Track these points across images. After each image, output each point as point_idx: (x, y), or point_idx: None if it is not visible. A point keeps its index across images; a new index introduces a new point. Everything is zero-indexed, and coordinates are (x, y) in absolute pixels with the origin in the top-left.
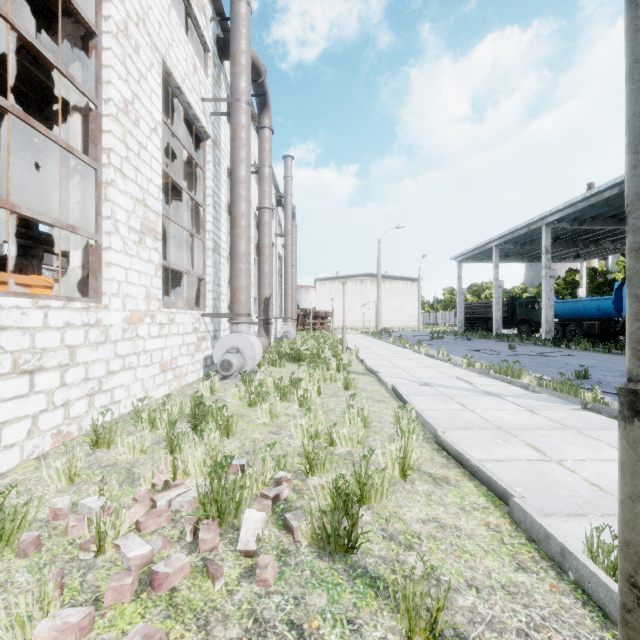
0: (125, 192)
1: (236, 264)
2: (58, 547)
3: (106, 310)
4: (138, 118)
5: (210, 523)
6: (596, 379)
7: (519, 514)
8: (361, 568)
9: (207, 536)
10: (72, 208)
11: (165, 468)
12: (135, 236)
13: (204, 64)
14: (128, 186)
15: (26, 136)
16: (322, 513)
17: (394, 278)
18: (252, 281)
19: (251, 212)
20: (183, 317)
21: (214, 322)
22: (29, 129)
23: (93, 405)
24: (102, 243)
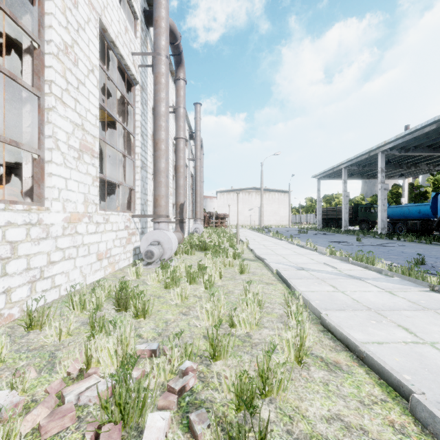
0: (65, 117)
1: (158, 178)
2: None
3: (47, 212)
4: (77, 59)
5: (112, 428)
6: (430, 264)
7: (425, 415)
8: None
9: None
10: (24, 131)
11: (81, 355)
12: (74, 153)
13: (134, 28)
14: (68, 113)
15: (8, 87)
16: (227, 425)
17: (272, 191)
18: (171, 192)
19: (170, 142)
20: (116, 218)
21: (142, 221)
22: None
23: (35, 290)
24: (45, 157)
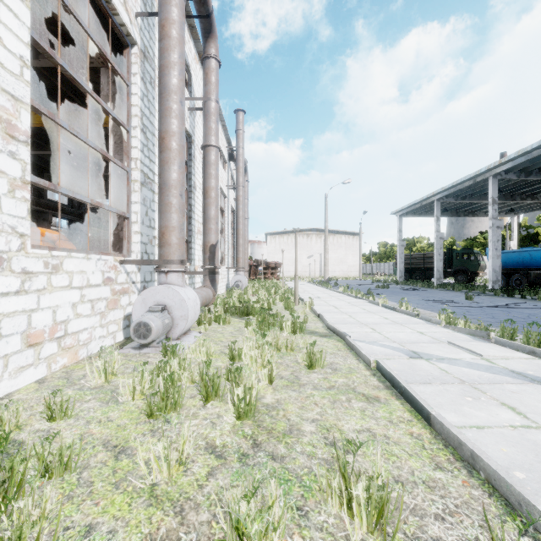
0: None
1: (164, 197)
2: None
3: None
4: None
5: None
6: None
7: None
8: None
9: None
10: None
11: None
12: None
13: None
14: None
15: None
16: None
17: (337, 232)
18: (200, 229)
19: (198, 156)
20: (82, 263)
21: (143, 271)
22: None
23: None
24: None
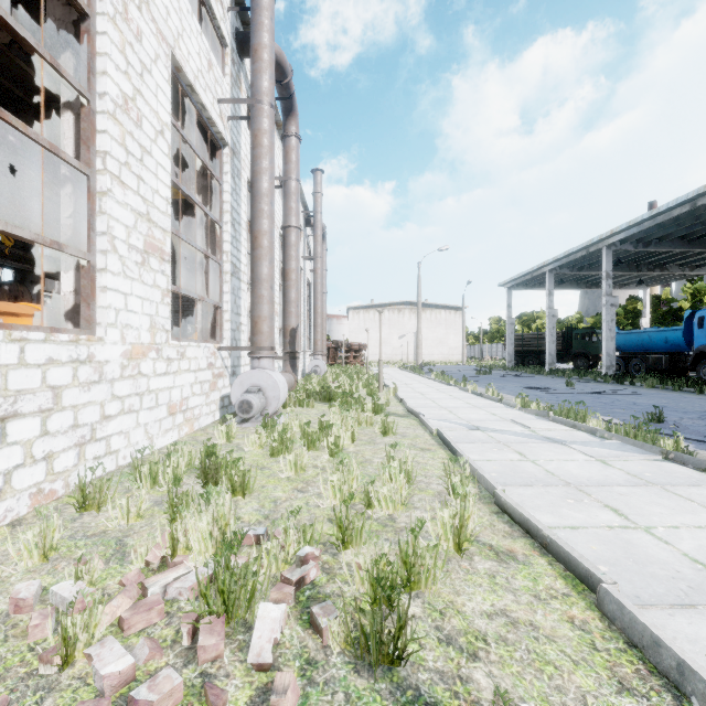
0: (124, 204)
1: (257, 290)
2: (14, 655)
3: (100, 343)
4: (141, 118)
5: (214, 621)
6: (671, 422)
7: (612, 607)
8: (412, 689)
9: (208, 641)
10: (63, 223)
11: (163, 540)
12: (137, 256)
13: (221, 61)
14: (128, 197)
15: (22, 146)
16: (359, 611)
17: (435, 307)
18: (277, 310)
19: (276, 232)
20: (196, 351)
21: (233, 356)
22: (2, 124)
23: (84, 457)
24: (96, 264)
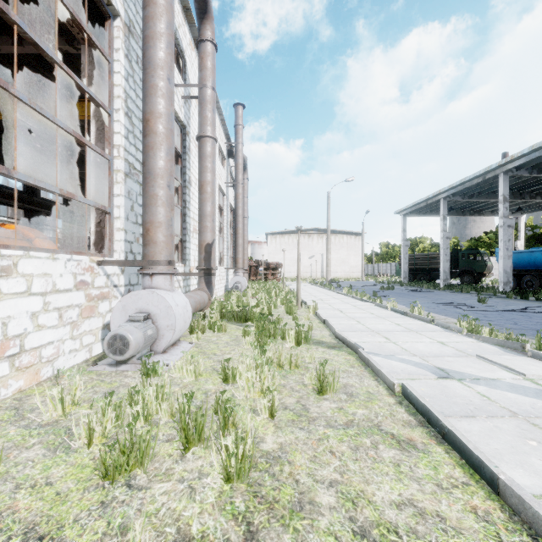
0: None
1: (149, 188)
2: None
3: None
4: None
5: None
6: None
7: None
8: None
9: None
10: None
11: None
12: None
13: None
14: None
15: None
16: None
17: (339, 232)
18: (196, 227)
19: (194, 149)
20: (46, 265)
21: (128, 273)
22: None
23: None
24: None
